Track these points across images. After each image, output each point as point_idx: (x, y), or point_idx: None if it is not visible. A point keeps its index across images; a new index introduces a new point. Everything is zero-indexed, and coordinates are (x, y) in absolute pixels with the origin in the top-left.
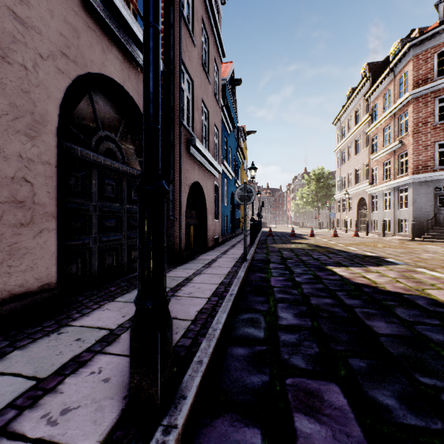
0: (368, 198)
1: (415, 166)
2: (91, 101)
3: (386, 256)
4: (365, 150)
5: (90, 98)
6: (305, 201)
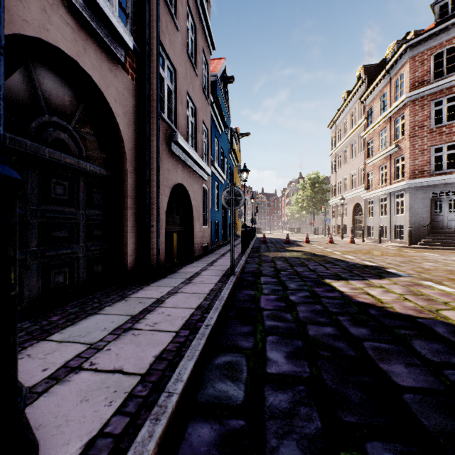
0: (363, 204)
1: (411, 171)
2: (29, 76)
3: (386, 266)
4: (361, 155)
5: (28, 72)
6: (300, 206)
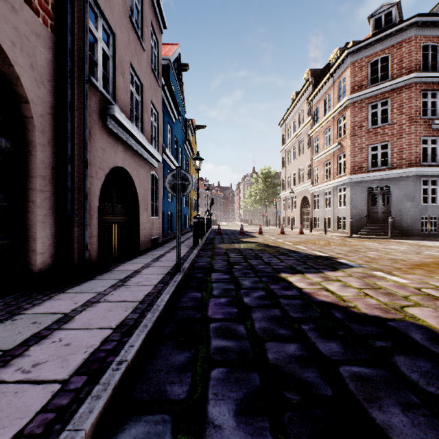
0: (310, 197)
1: (352, 167)
2: None
3: (336, 256)
4: (308, 151)
5: None
6: (254, 199)
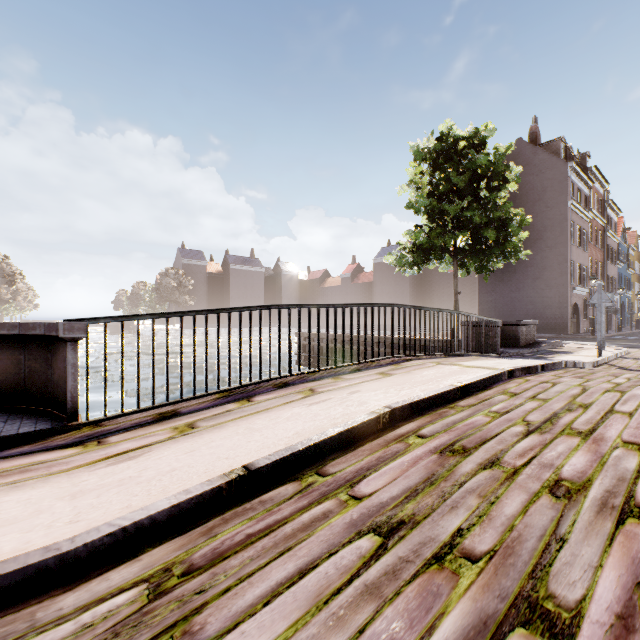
0: None
1: None
2: None
3: None
4: None
5: None
6: None
